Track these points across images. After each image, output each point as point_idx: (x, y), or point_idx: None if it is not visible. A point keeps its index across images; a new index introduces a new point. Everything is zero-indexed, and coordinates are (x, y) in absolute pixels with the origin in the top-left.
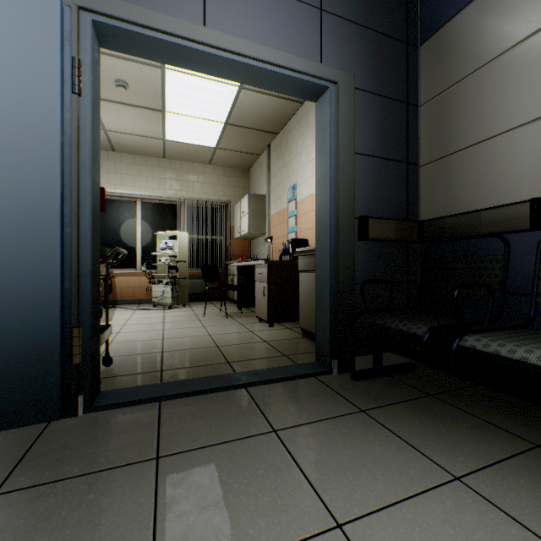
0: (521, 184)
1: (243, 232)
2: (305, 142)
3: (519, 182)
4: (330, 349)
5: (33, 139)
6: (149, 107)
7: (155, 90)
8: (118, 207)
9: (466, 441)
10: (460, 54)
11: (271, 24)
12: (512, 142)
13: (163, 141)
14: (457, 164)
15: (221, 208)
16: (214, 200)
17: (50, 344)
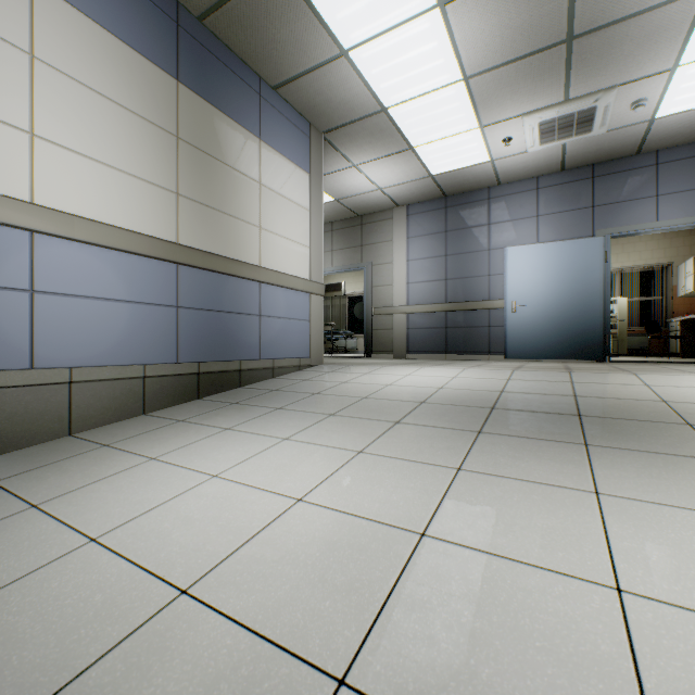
0: None
1: (687, 291)
2: None
3: None
4: None
5: (595, 280)
6: None
7: None
8: None
9: None
10: None
11: (694, 205)
12: None
13: None
14: None
15: (660, 270)
16: (651, 265)
17: (599, 338)
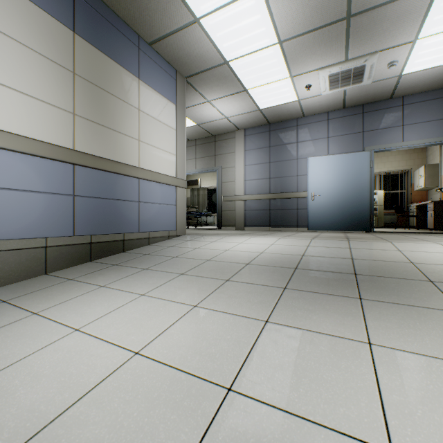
0: None
1: (420, 187)
2: None
3: None
4: None
5: (364, 179)
6: None
7: None
8: None
9: None
10: None
11: (426, 131)
12: None
13: None
14: None
15: (403, 173)
16: (398, 170)
17: (367, 217)
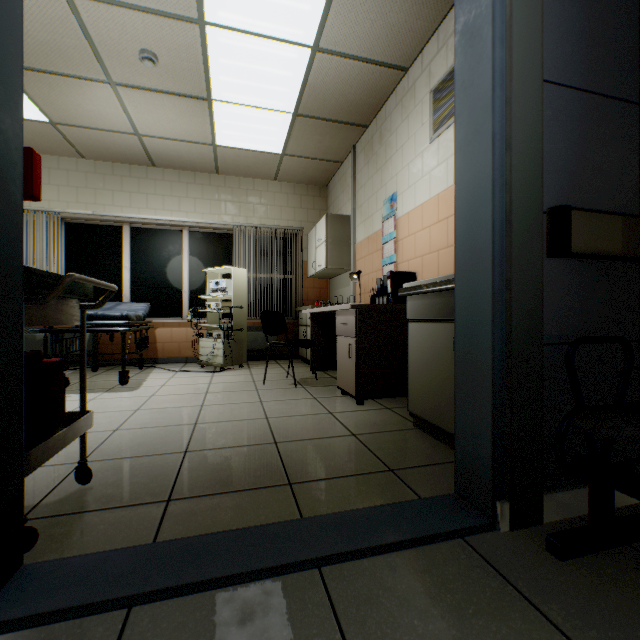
0: None
1: (319, 268)
2: (410, 128)
3: None
4: (492, 479)
5: None
6: (189, 95)
7: (194, 63)
8: (160, 238)
9: None
10: None
11: None
12: None
13: (213, 148)
14: None
15: (291, 237)
16: (281, 227)
17: None
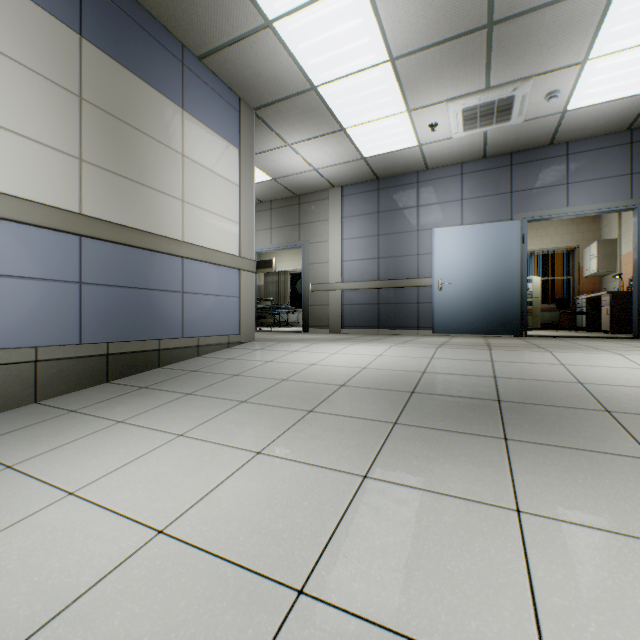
0: None
1: (592, 272)
2: None
3: None
4: (637, 328)
5: (513, 260)
6: None
7: None
8: None
9: None
10: None
11: (600, 193)
12: None
13: None
14: None
15: (568, 252)
16: (561, 248)
17: (517, 315)
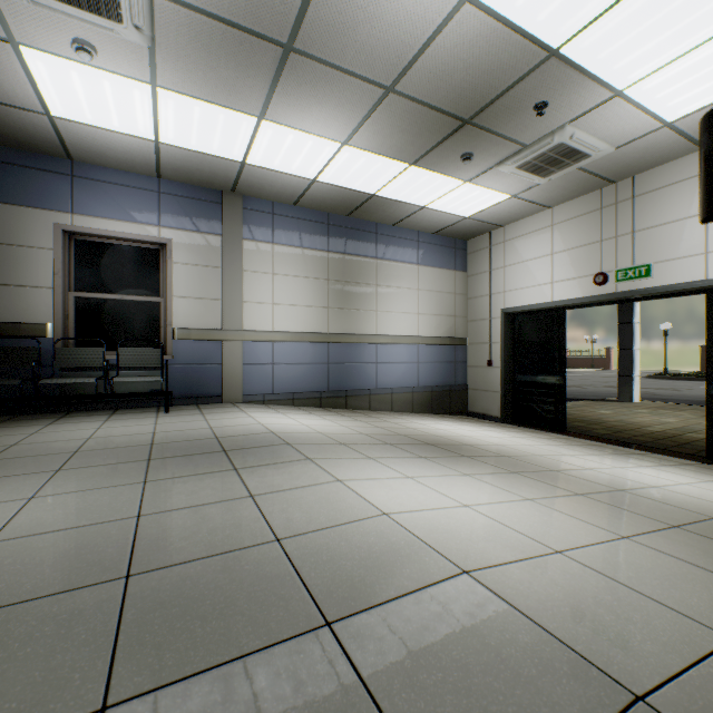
0: (43, 315)
1: None
2: None
3: (42, 313)
4: None
5: None
6: None
7: None
8: None
9: (42, 422)
10: (5, 228)
11: None
12: (38, 293)
13: None
14: (3, 292)
15: None
16: None
17: None
